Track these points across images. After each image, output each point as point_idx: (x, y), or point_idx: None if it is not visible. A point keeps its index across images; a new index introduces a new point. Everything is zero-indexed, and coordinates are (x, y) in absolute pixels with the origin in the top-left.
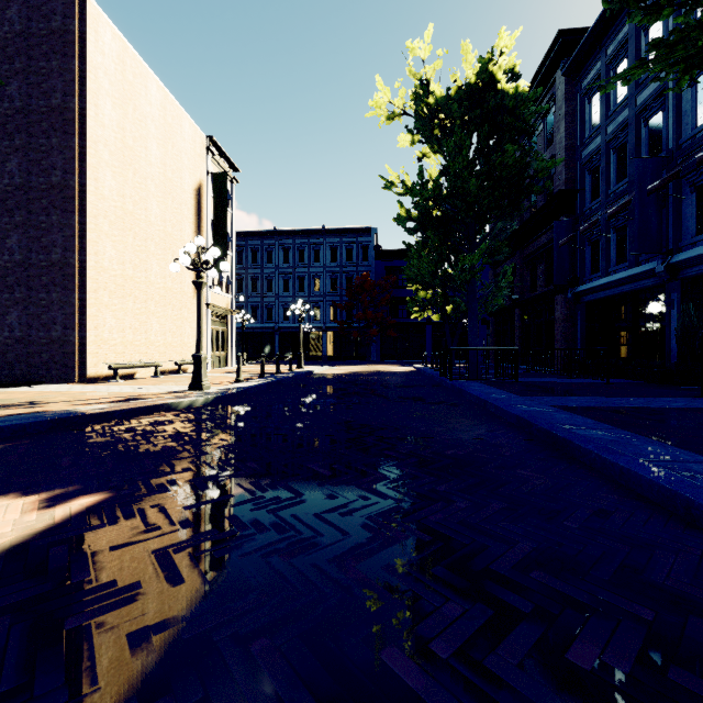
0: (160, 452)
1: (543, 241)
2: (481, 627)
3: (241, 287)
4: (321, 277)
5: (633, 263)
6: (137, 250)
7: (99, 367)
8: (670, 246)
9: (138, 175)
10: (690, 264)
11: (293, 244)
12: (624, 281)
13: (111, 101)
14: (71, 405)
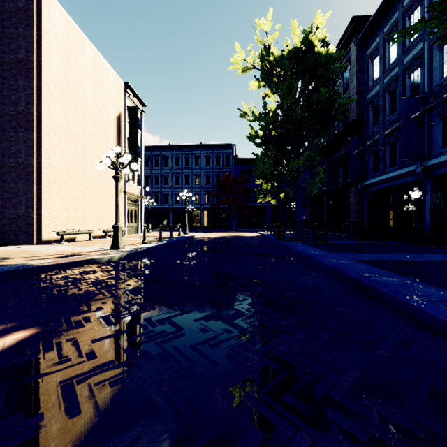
0: (83, 294)
1: (342, 152)
2: None
3: (147, 181)
4: (199, 175)
5: (401, 166)
6: (77, 156)
7: (51, 234)
8: (425, 155)
9: (78, 106)
10: (438, 166)
11: (182, 154)
12: (395, 178)
13: (59, 57)
14: (27, 260)
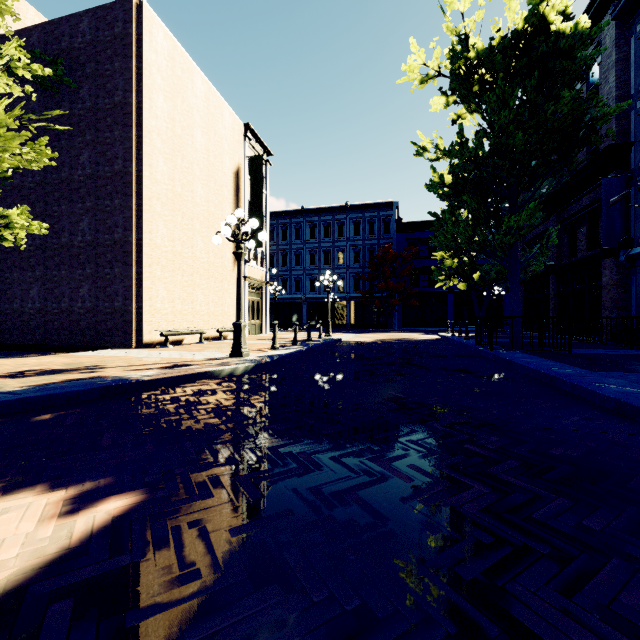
0: (203, 431)
1: (585, 202)
2: None
3: (272, 262)
4: (344, 250)
5: None
6: (185, 229)
7: (153, 334)
8: None
9: (186, 160)
10: None
11: (319, 221)
12: None
13: (163, 95)
14: (125, 371)
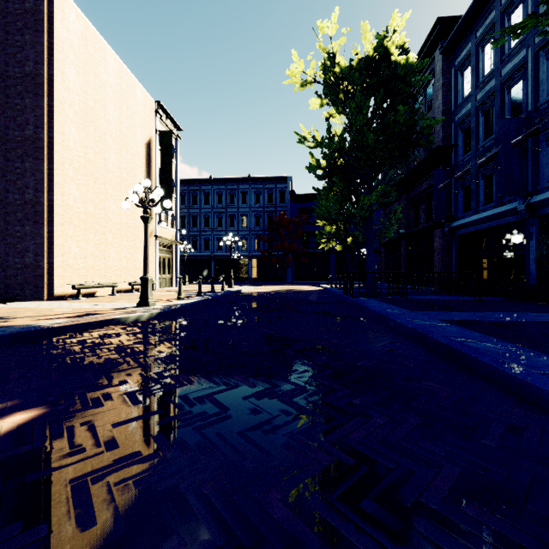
0: (103, 364)
1: (424, 186)
2: None
3: (184, 223)
4: (247, 215)
5: (498, 203)
6: (98, 192)
7: (65, 287)
8: (529, 189)
9: (98, 130)
10: (546, 203)
11: (226, 189)
12: (491, 218)
13: (75, 69)
14: (35, 320)
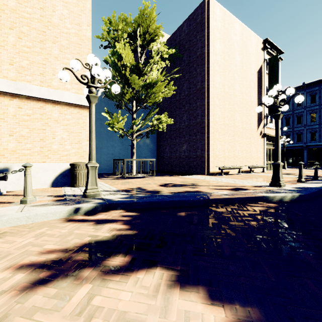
0: (310, 266)
1: None
2: None
3: None
4: None
5: None
6: (230, 110)
7: (214, 168)
8: None
9: (230, 73)
10: None
11: (319, 89)
12: None
13: (219, 41)
14: (209, 189)
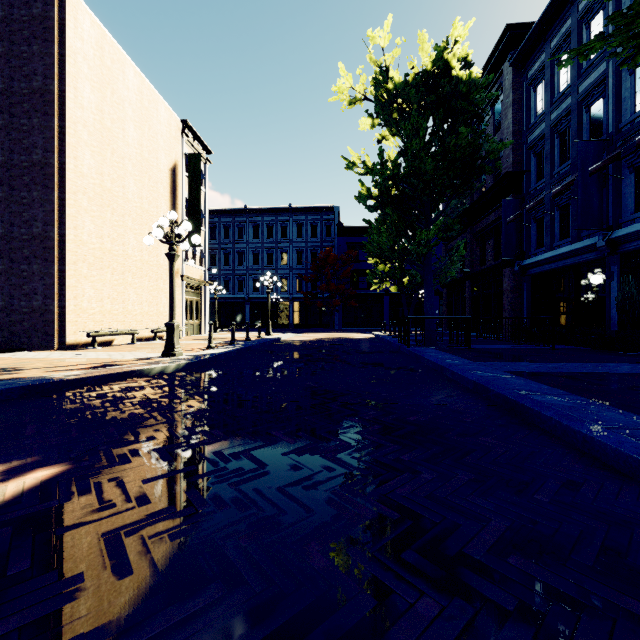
0: (127, 419)
1: (491, 218)
2: (462, 631)
3: (214, 260)
4: (288, 251)
5: (575, 238)
6: (115, 225)
7: (78, 334)
8: (610, 223)
9: (116, 154)
10: (629, 239)
11: (262, 221)
12: (567, 255)
13: (90, 85)
14: (47, 372)
